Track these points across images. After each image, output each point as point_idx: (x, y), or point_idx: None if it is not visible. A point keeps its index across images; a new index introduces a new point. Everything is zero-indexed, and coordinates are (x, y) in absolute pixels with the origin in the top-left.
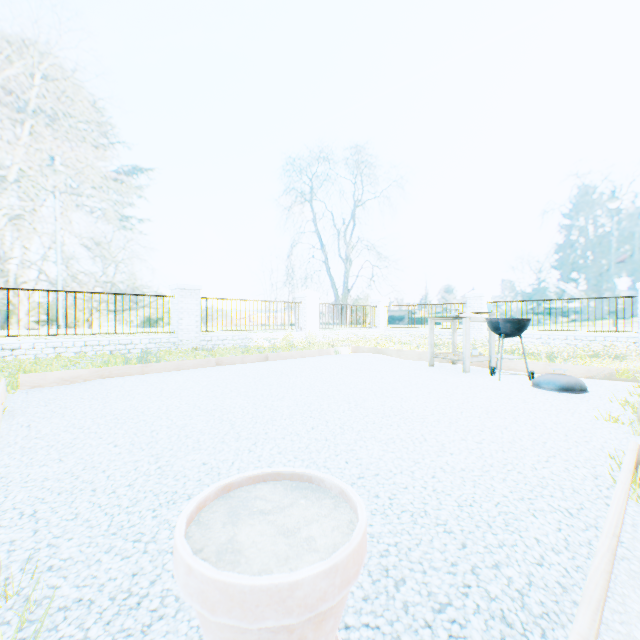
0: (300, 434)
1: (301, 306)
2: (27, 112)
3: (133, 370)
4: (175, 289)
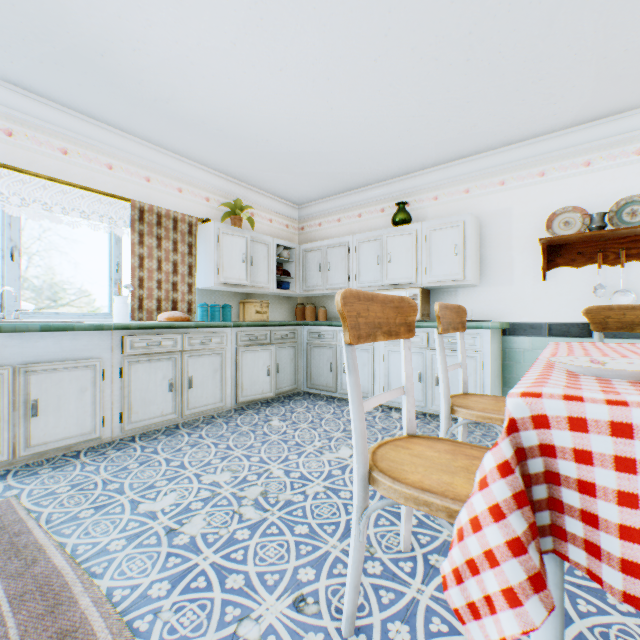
0: None
1: None
2: None
3: None
4: None
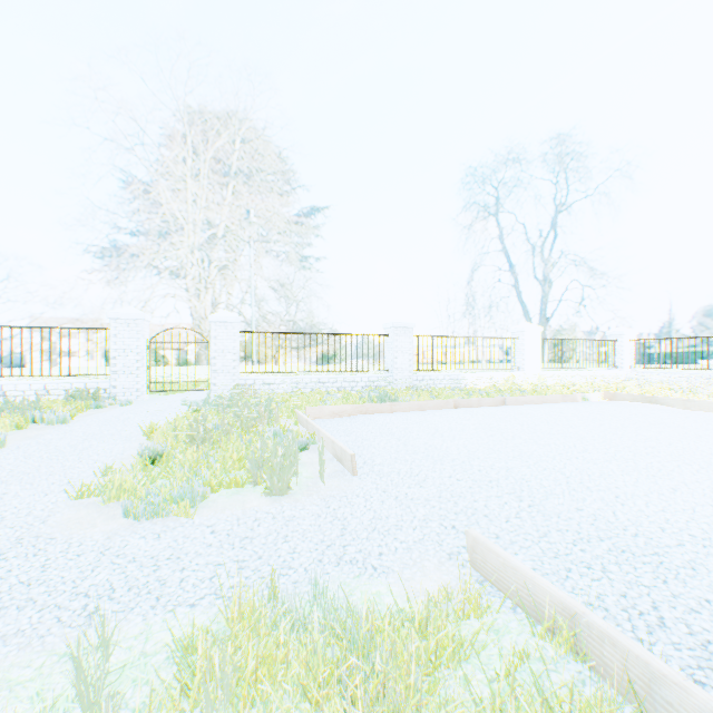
0: (664, 493)
1: (517, 342)
2: (239, 176)
3: (383, 408)
4: (389, 328)
